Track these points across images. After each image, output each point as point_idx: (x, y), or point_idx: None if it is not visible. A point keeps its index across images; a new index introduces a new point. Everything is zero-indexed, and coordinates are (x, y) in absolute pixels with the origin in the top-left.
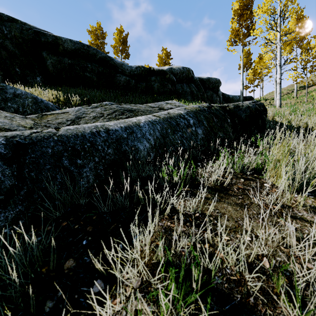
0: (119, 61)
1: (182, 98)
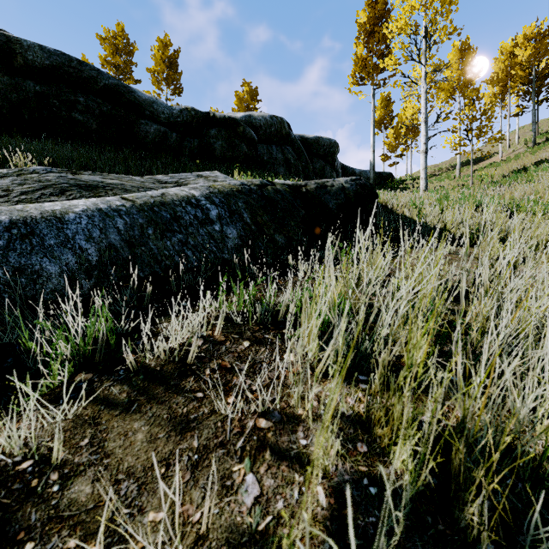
0: (146, 96)
1: (266, 170)
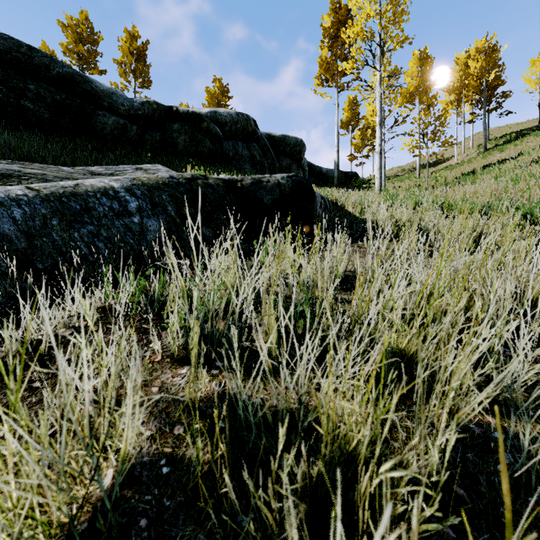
0: (105, 87)
1: (229, 166)
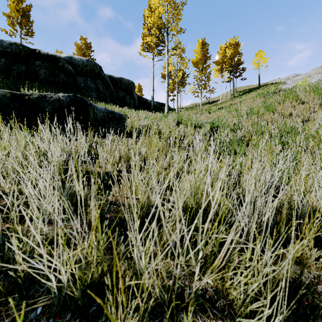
0: None
1: (77, 92)
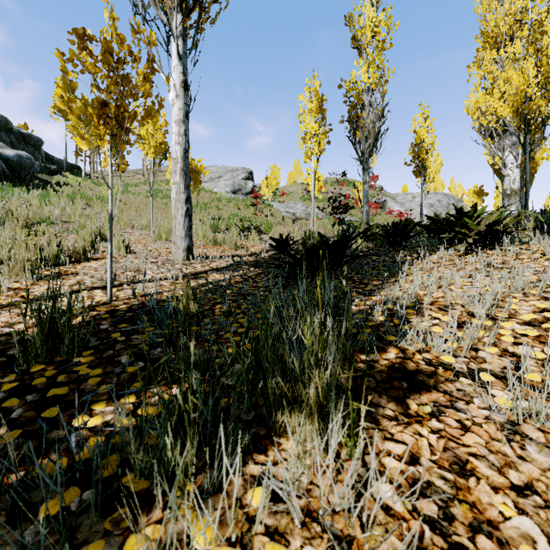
0: None
1: None
